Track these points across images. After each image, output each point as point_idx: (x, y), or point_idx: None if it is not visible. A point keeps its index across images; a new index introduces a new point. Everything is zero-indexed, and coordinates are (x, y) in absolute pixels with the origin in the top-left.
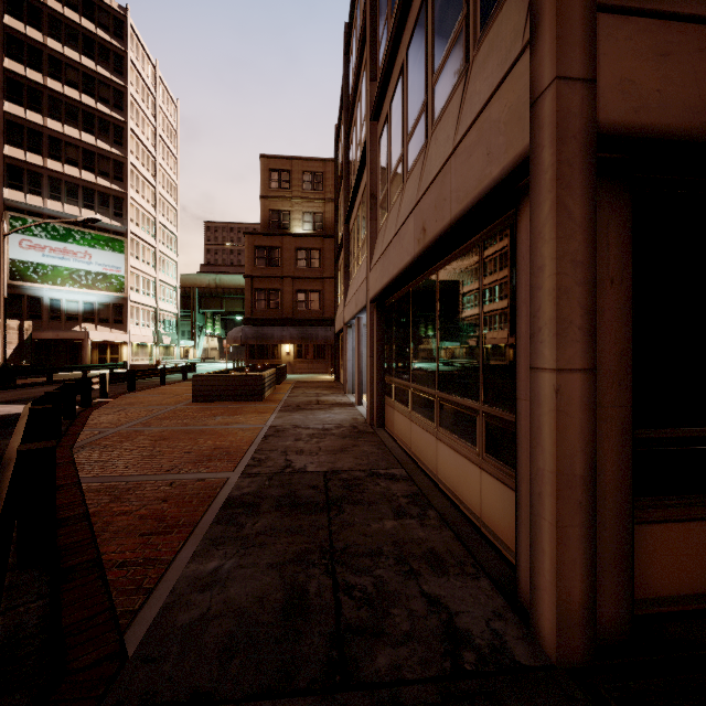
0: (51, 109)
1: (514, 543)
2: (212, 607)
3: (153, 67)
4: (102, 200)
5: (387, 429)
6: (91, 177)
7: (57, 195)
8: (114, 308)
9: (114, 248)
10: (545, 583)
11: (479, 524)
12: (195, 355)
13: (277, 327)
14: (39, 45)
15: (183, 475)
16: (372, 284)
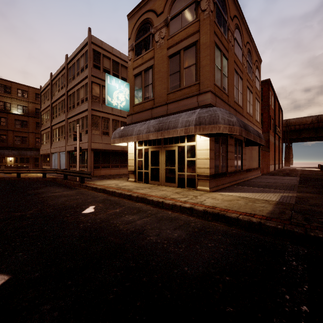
0: None
1: None
2: None
3: None
4: None
5: None
6: None
7: None
8: None
9: None
10: None
11: None
12: None
13: (5, 150)
14: None
15: None
16: (67, 148)
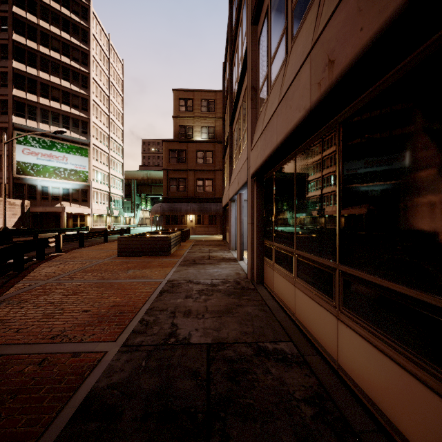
0: (42, 66)
1: None
2: None
3: (107, 39)
4: (74, 123)
5: (266, 286)
6: (67, 108)
7: (46, 120)
8: (81, 192)
9: (81, 154)
10: None
11: None
12: (134, 222)
13: (184, 203)
14: (34, 25)
15: (62, 346)
16: (253, 161)
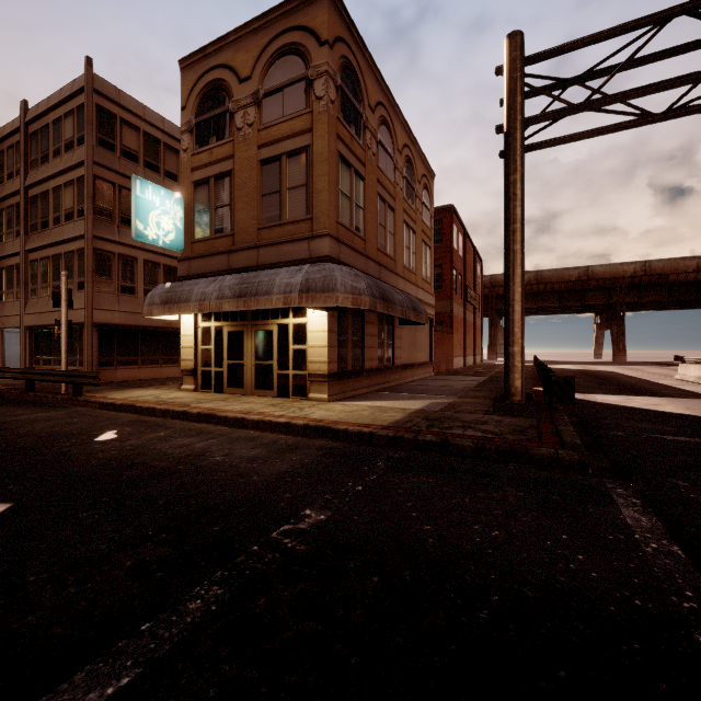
0: None
1: None
2: None
3: None
4: None
5: None
6: None
7: None
8: None
9: None
10: None
11: None
12: None
13: None
14: None
15: None
16: (28, 320)
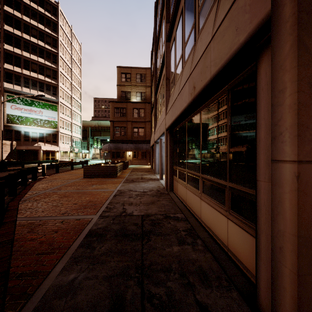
0: (25, 47)
1: (251, 266)
2: (64, 311)
3: (70, 29)
4: (47, 87)
5: (174, 192)
6: (42, 77)
7: (27, 85)
8: (52, 135)
9: (52, 109)
10: (286, 311)
11: (226, 250)
12: (89, 157)
13: (124, 143)
14: (19, 19)
15: (69, 217)
16: (167, 121)
